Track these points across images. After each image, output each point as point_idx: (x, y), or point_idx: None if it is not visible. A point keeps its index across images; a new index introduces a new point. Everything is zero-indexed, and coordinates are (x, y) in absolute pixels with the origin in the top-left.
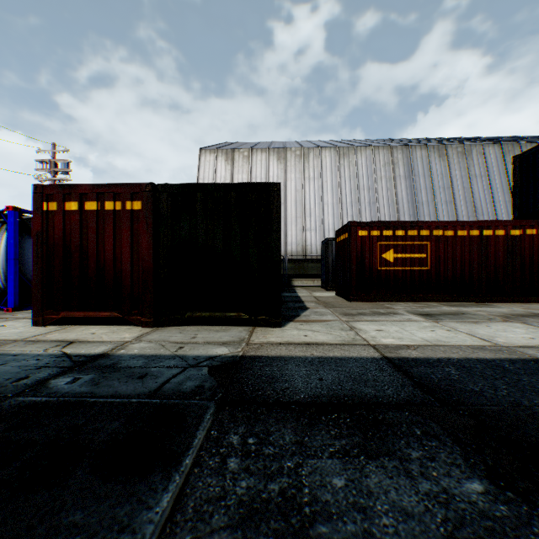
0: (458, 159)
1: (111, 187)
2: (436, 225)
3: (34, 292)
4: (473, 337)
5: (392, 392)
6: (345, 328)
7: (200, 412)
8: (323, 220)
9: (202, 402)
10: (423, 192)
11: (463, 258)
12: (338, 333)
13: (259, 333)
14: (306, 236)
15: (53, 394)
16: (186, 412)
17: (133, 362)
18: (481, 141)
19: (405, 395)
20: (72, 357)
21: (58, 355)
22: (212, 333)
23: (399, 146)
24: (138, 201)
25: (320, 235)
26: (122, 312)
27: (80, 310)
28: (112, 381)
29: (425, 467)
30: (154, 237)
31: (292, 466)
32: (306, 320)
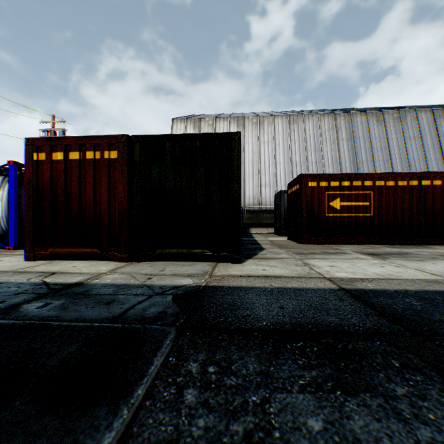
0: (394, 124)
1: (91, 139)
2: (378, 176)
3: (26, 231)
4: (423, 272)
5: (357, 321)
6: (300, 264)
7: (159, 337)
8: (276, 177)
9: (163, 327)
10: (363, 152)
11: (403, 206)
12: (294, 268)
13: (221, 267)
14: (261, 190)
15: (21, 317)
16: (146, 337)
17: (104, 290)
18: (414, 108)
19: (371, 324)
20: (50, 285)
21: (38, 284)
22: (179, 267)
23: (342, 113)
24: (115, 151)
25: (273, 190)
26: (101, 249)
27: (65, 247)
28: (80, 306)
29: (417, 408)
30: (128, 182)
31: (258, 402)
32: (264, 257)
